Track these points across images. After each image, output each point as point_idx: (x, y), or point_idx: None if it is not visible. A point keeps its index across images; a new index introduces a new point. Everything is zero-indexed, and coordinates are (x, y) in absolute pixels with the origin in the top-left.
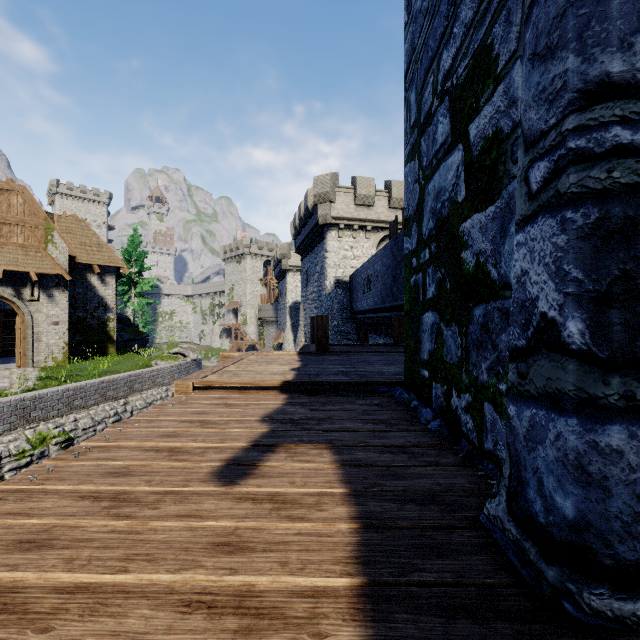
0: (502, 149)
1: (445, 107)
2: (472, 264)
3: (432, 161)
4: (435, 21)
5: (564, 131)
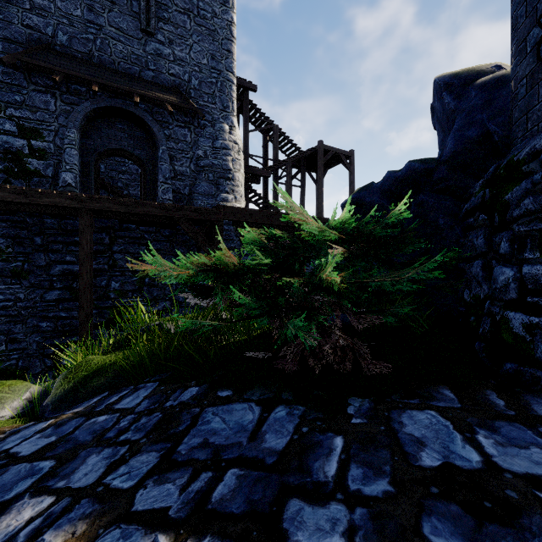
0: (47, 154)
1: (14, 123)
2: (33, 169)
3: (0, 130)
4: (4, 92)
5: (73, 166)
